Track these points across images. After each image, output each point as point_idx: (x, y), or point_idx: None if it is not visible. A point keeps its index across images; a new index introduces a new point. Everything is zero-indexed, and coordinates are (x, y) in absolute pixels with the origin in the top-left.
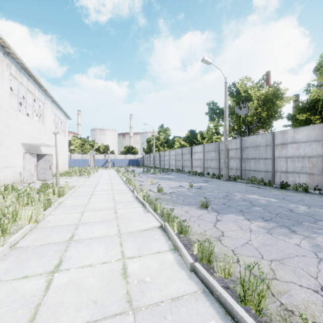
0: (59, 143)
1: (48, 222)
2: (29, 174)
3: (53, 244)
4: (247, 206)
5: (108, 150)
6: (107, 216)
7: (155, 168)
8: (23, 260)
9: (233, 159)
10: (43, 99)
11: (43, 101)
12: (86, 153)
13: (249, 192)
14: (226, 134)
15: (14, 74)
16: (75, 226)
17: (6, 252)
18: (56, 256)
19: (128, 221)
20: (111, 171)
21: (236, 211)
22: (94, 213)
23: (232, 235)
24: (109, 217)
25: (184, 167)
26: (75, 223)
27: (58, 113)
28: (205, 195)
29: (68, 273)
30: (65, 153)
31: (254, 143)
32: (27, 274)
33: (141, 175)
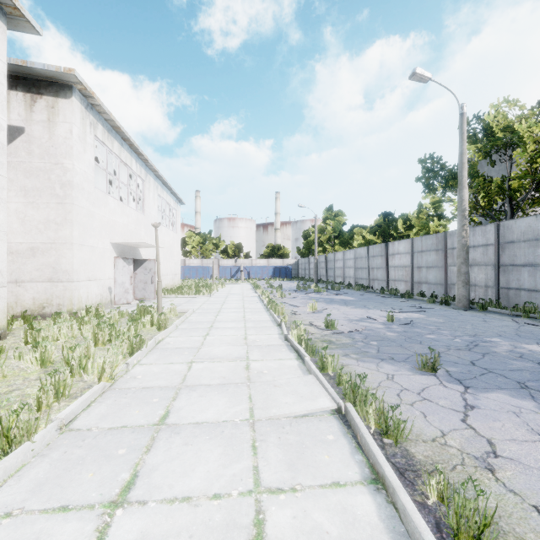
0: (166, 242)
1: (133, 378)
2: (122, 291)
3: (130, 430)
4: (533, 374)
5: (240, 251)
6: (231, 375)
7: (317, 282)
8: (73, 461)
9: (478, 266)
10: (143, 174)
11: (143, 177)
12: (207, 257)
13: (526, 336)
14: (464, 216)
15: (101, 138)
16: (175, 392)
17: (51, 438)
18: (130, 460)
19: (271, 390)
20: (244, 286)
21: (511, 384)
22: (210, 365)
23: (522, 458)
24: (236, 377)
25: (373, 280)
26: (175, 385)
27: (165, 196)
28: (423, 340)
29: (142, 513)
30: (175, 258)
31: (531, 232)
32: (69, 500)
33: (294, 295)
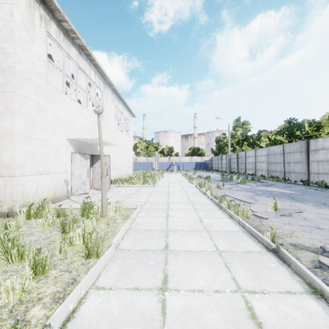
0: (122, 143)
1: None
2: (79, 183)
3: None
4: None
5: (172, 152)
6: None
7: (230, 173)
8: None
9: None
10: (102, 85)
11: (102, 88)
12: (151, 156)
13: None
14: None
15: (55, 37)
16: None
17: None
18: None
19: None
20: (178, 176)
21: None
22: None
23: None
24: None
25: (289, 173)
26: None
27: (120, 108)
28: None
29: None
30: (129, 155)
31: None
32: None
33: (227, 186)
